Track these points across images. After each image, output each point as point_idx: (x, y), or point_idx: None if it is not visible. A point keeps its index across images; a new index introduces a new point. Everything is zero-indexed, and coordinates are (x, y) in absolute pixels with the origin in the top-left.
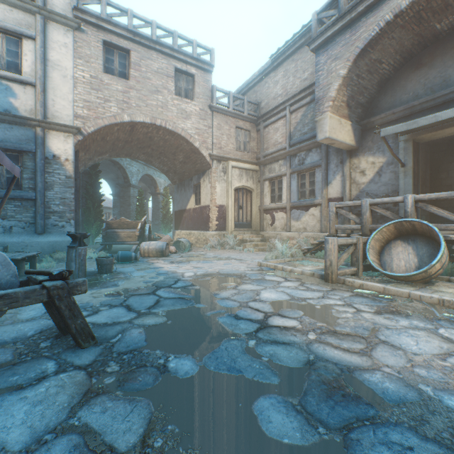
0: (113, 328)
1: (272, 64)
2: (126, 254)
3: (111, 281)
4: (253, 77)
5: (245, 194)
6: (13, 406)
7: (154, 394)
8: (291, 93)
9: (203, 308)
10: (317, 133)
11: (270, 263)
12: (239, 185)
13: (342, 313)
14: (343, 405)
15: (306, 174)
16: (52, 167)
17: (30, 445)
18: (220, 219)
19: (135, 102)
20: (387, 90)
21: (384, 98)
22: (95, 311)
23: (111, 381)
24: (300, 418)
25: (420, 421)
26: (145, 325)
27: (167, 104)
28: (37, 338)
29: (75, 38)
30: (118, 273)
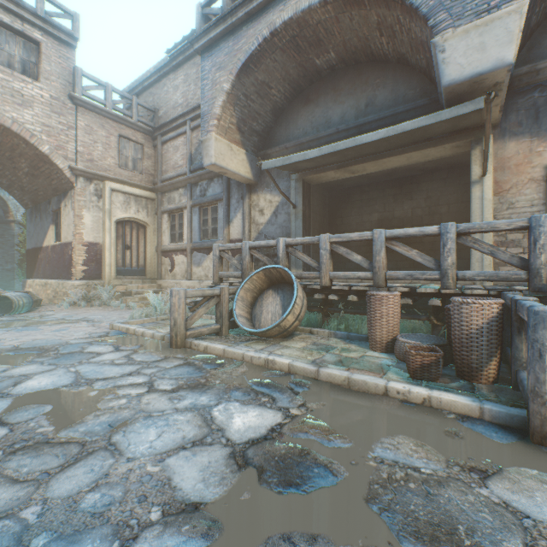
0: None
1: (171, 63)
2: None
3: None
4: (148, 74)
5: (135, 229)
6: None
7: None
8: (192, 104)
9: None
10: (203, 157)
11: (124, 325)
12: (125, 216)
13: (118, 399)
14: None
15: (208, 208)
16: None
17: None
18: (92, 263)
19: None
20: (283, 121)
21: (280, 130)
22: None
23: None
24: None
25: None
26: None
27: None
28: None
29: None
30: None
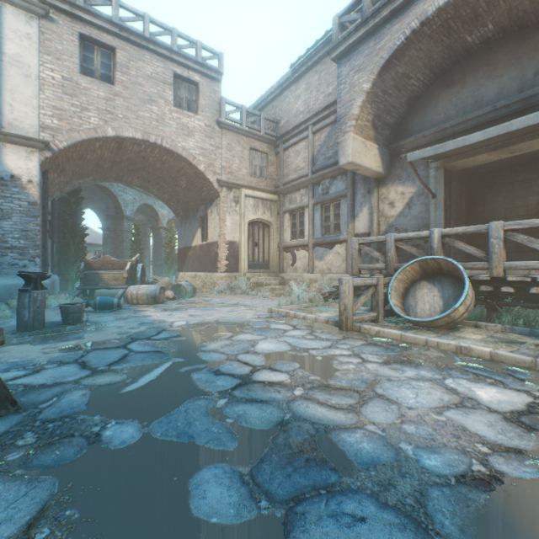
0: (51, 390)
1: (292, 76)
2: (106, 300)
3: (76, 334)
4: (271, 90)
5: (261, 228)
6: None
7: (67, 471)
8: (314, 110)
9: (180, 363)
10: (339, 157)
11: (282, 309)
12: (254, 218)
13: (345, 364)
14: (303, 472)
15: (330, 205)
16: (9, 191)
17: None
18: (231, 258)
19: (123, 113)
20: (418, 110)
21: (415, 119)
22: (37, 369)
23: (16, 457)
24: (243, 490)
25: (386, 486)
26: (94, 385)
27: (163, 117)
28: None
29: (42, 28)
30: (89, 323)
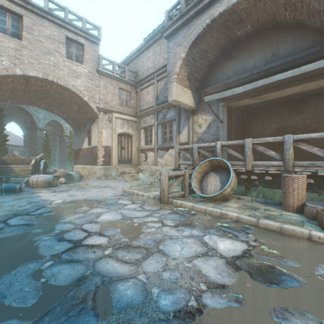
0: None
1: (145, 45)
2: (10, 186)
3: None
4: (133, 53)
5: (126, 138)
6: None
7: None
8: (157, 67)
9: (37, 233)
10: (168, 97)
11: (130, 190)
12: (122, 131)
13: (150, 228)
14: (72, 320)
15: (167, 125)
16: None
17: None
18: (106, 156)
19: (28, 59)
20: (213, 71)
21: (212, 77)
22: None
23: None
24: None
25: None
26: None
27: (58, 64)
28: None
29: None
30: None
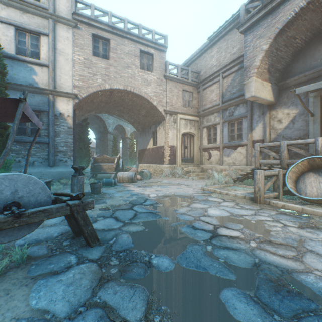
0: (109, 233)
1: (208, 44)
2: (108, 180)
3: (101, 200)
4: (195, 54)
5: (189, 137)
6: (55, 286)
7: (146, 283)
8: (223, 64)
9: (169, 221)
10: (245, 93)
11: (210, 188)
12: (185, 131)
13: (273, 227)
14: (289, 299)
15: (234, 122)
16: (59, 121)
17: (71, 314)
18: (171, 156)
19: (113, 75)
20: (299, 59)
21: (297, 65)
22: (94, 220)
23: (115, 271)
24: (258, 307)
25: None
26: (130, 231)
27: (134, 76)
28: (60, 238)
29: (74, 33)
30: (104, 194)
